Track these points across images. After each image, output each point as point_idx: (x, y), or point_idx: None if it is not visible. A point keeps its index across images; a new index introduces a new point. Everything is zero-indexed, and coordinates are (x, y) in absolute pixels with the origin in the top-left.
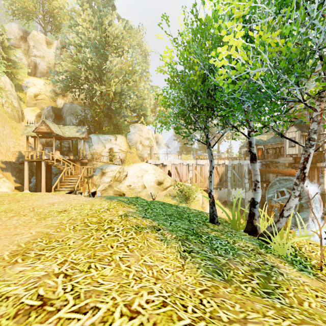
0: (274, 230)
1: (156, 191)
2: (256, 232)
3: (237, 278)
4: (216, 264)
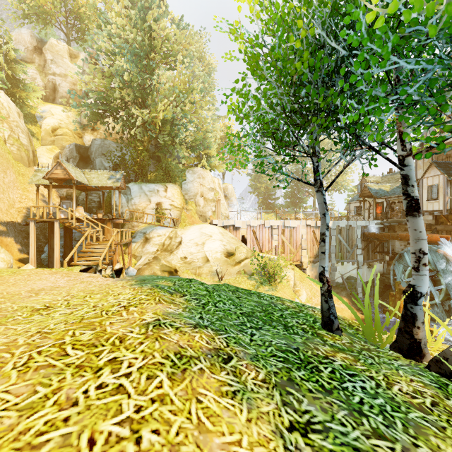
0: None
1: (224, 267)
2: (421, 353)
3: None
4: None
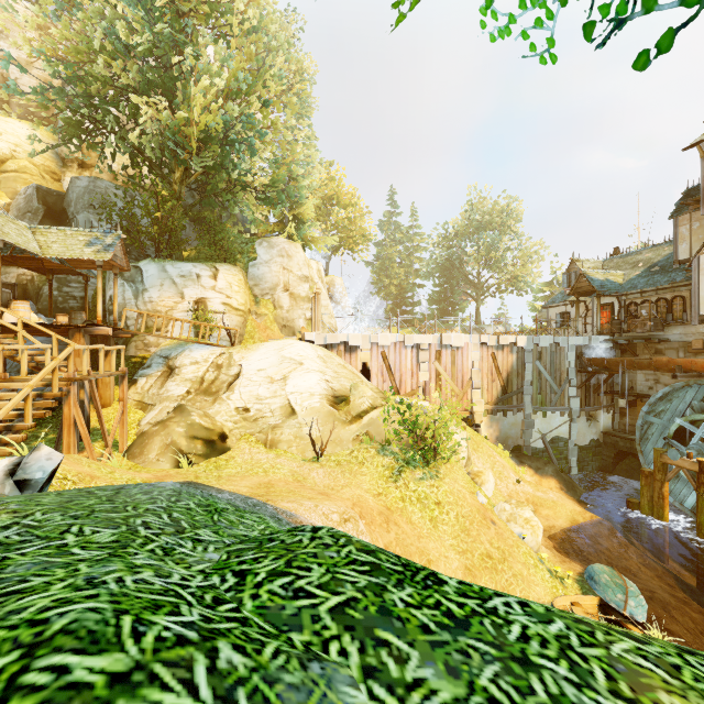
0: None
1: (328, 426)
2: None
3: None
4: None
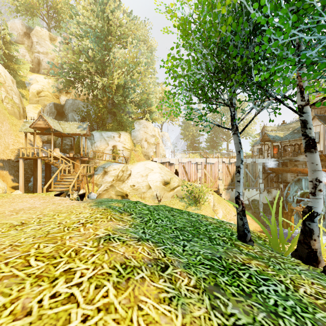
0: None
1: (162, 192)
2: (317, 260)
3: None
4: None
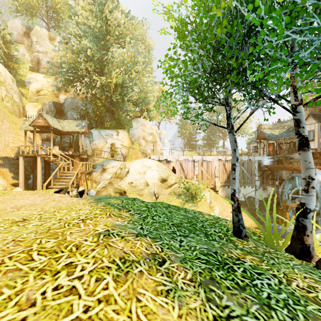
0: None
1: (160, 189)
2: (310, 255)
3: None
4: None
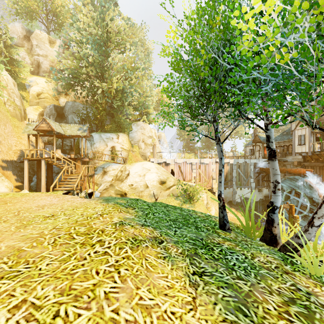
0: (301, 241)
1: (159, 191)
2: (276, 242)
3: (270, 320)
4: (238, 294)
